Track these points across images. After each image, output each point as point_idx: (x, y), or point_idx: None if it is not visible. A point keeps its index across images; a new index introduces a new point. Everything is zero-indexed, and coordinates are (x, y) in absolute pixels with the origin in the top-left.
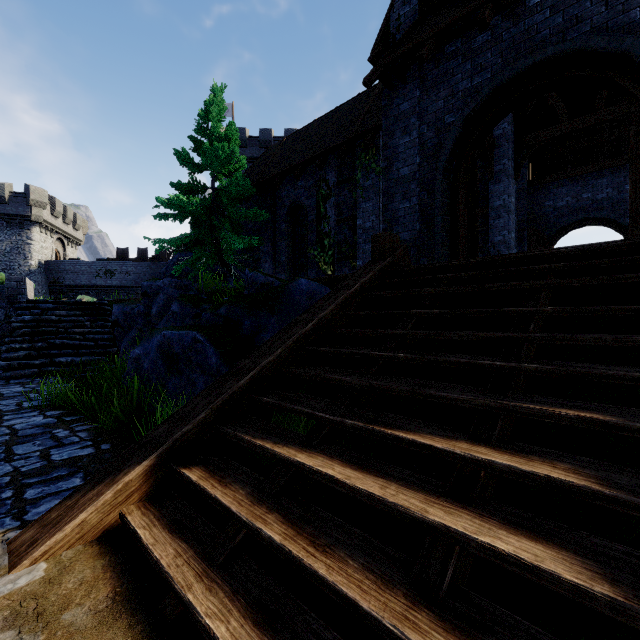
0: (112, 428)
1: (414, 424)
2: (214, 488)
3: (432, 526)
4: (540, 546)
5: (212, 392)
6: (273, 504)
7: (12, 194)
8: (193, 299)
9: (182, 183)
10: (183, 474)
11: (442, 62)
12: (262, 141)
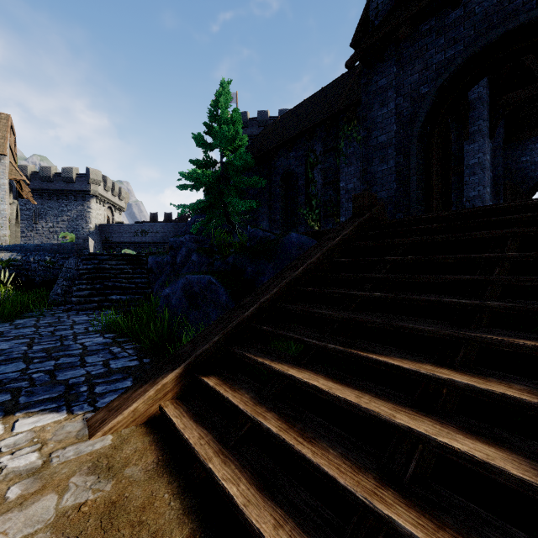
0: (150, 348)
1: (386, 350)
2: (226, 392)
3: (398, 427)
4: (492, 449)
5: (223, 321)
6: (271, 406)
7: (78, 175)
8: (207, 251)
9: (198, 160)
10: (203, 381)
11: (417, 40)
12: (260, 121)
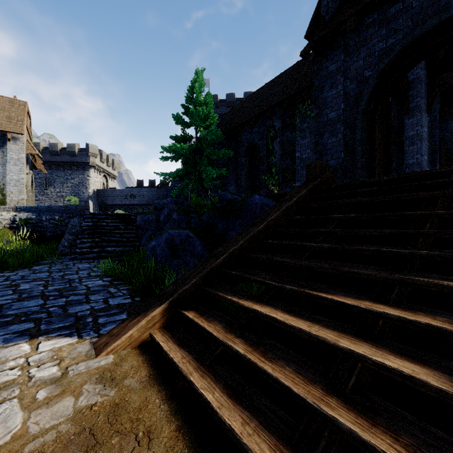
0: (140, 289)
1: (333, 290)
2: (203, 322)
3: (341, 350)
4: (418, 366)
5: (200, 267)
6: (238, 334)
7: (79, 150)
8: (185, 211)
9: (177, 136)
10: (184, 314)
11: (362, 31)
12: (228, 102)
